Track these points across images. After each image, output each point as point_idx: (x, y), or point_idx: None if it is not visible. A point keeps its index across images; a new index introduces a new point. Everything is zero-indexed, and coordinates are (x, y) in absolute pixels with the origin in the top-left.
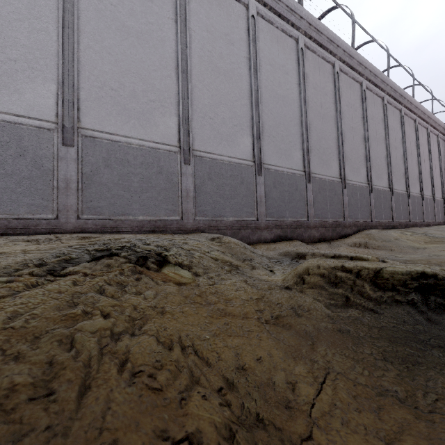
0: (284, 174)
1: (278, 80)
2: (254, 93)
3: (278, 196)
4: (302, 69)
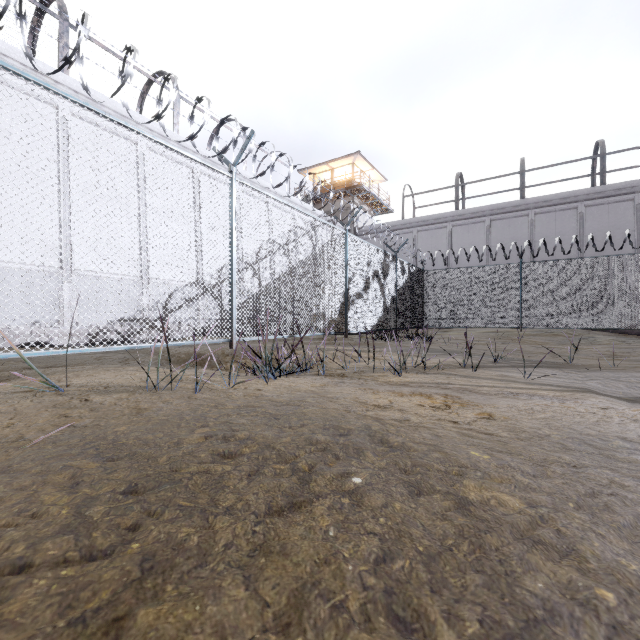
0: None
1: None
2: (638, 250)
3: None
4: None
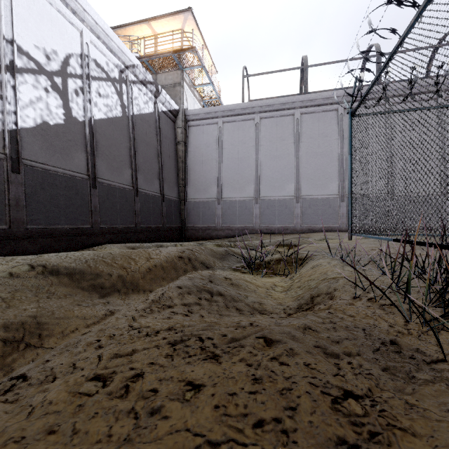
0: None
1: None
2: None
3: None
4: None
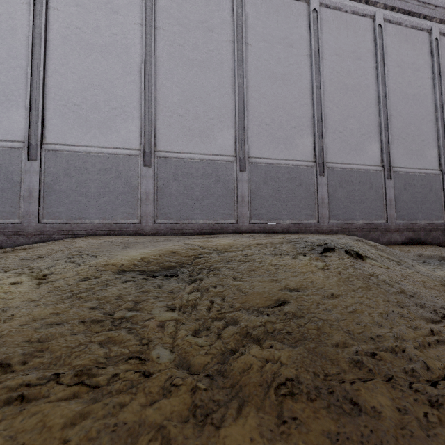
0: (415, 175)
1: (407, 79)
2: (382, 99)
3: (409, 198)
4: (437, 60)
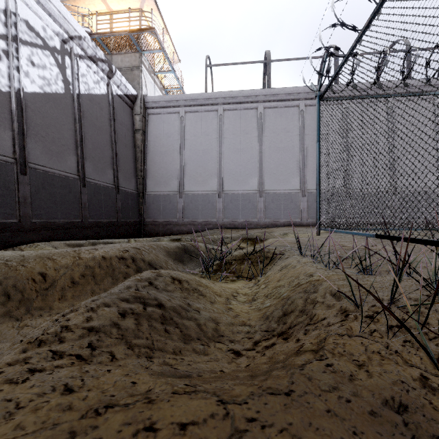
0: None
1: None
2: None
3: None
4: None
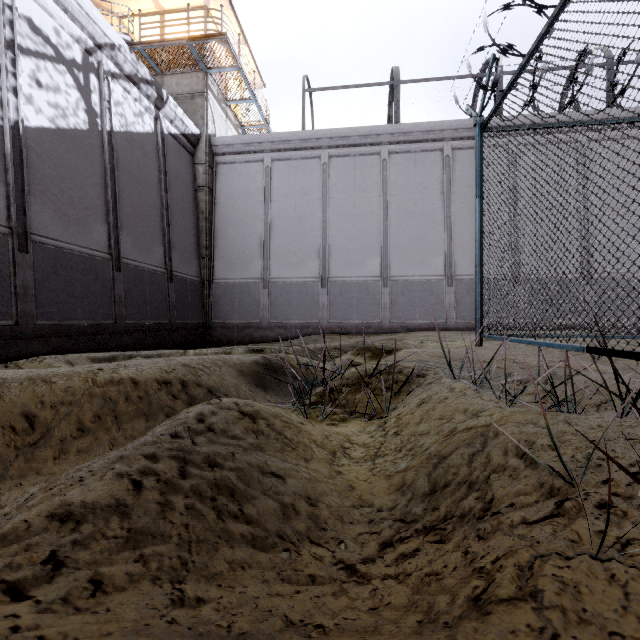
0: None
1: None
2: None
3: None
4: None
